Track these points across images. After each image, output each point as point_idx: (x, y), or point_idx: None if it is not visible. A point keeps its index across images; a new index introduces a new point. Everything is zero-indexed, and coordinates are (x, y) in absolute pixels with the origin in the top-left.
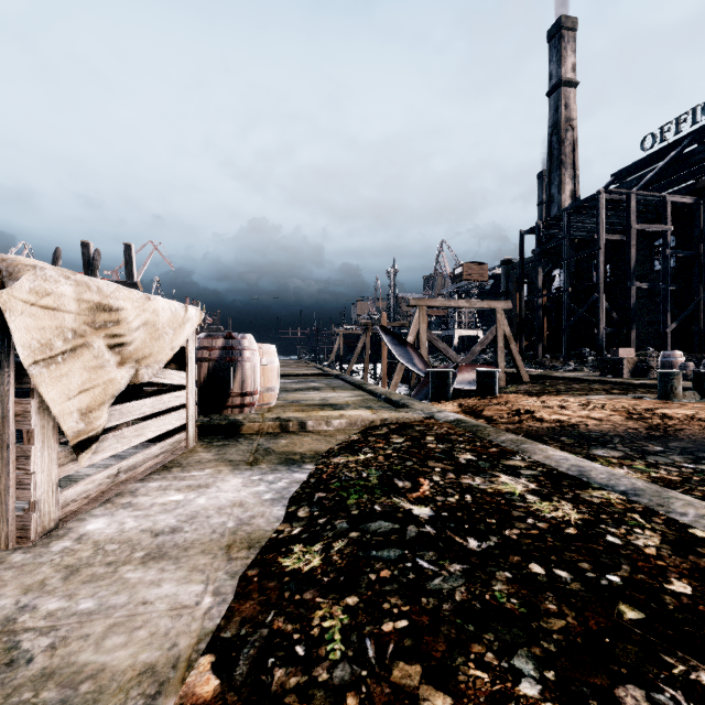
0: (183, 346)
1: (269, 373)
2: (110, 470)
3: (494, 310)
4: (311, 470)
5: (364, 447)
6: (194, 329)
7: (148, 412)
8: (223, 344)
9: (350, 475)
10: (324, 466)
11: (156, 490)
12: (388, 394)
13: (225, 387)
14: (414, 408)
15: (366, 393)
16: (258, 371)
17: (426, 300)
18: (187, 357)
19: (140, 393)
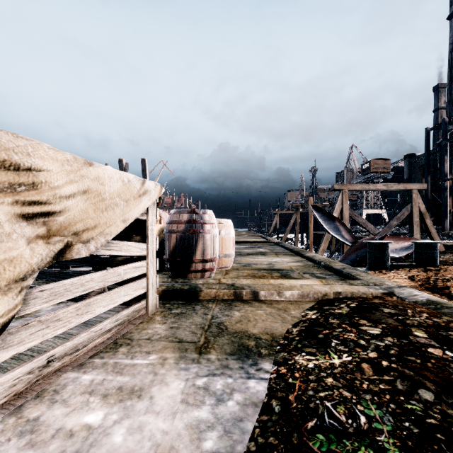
0: (143, 218)
1: (226, 243)
2: (34, 363)
3: (409, 191)
4: (270, 376)
5: (330, 338)
6: (155, 203)
7: (96, 287)
8: (187, 218)
9: (337, 414)
10: (287, 371)
11: (82, 393)
12: (327, 262)
13: (189, 254)
14: (363, 279)
15: (304, 259)
16: (216, 241)
17: (348, 185)
18: (147, 229)
19: (112, 261)
